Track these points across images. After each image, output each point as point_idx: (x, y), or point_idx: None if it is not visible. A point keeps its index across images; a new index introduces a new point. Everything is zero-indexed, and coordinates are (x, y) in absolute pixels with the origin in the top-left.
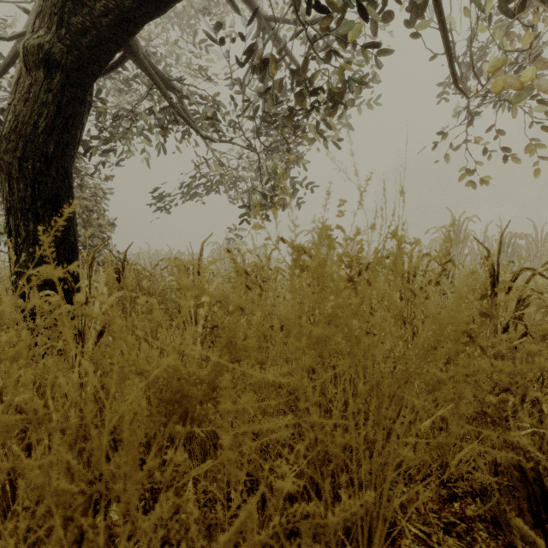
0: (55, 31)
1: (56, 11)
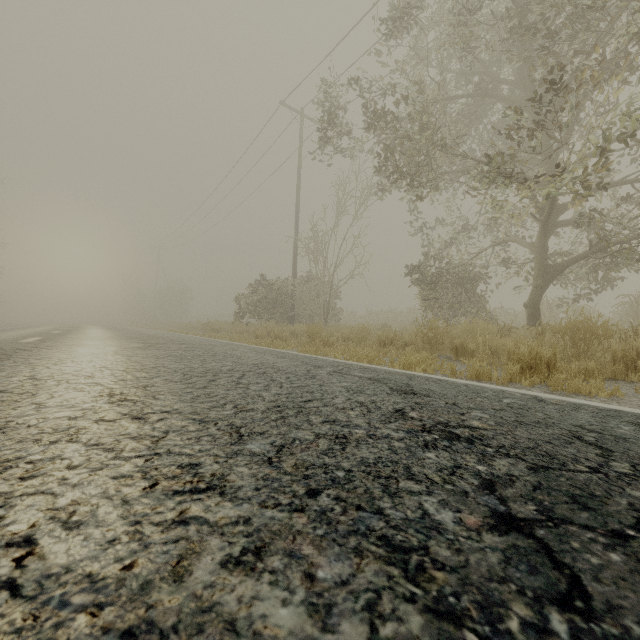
0: (541, 279)
1: (541, 275)
